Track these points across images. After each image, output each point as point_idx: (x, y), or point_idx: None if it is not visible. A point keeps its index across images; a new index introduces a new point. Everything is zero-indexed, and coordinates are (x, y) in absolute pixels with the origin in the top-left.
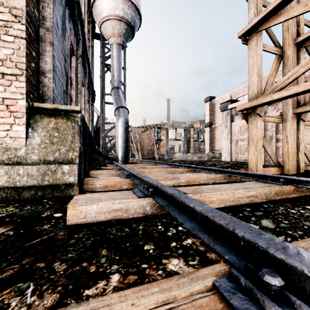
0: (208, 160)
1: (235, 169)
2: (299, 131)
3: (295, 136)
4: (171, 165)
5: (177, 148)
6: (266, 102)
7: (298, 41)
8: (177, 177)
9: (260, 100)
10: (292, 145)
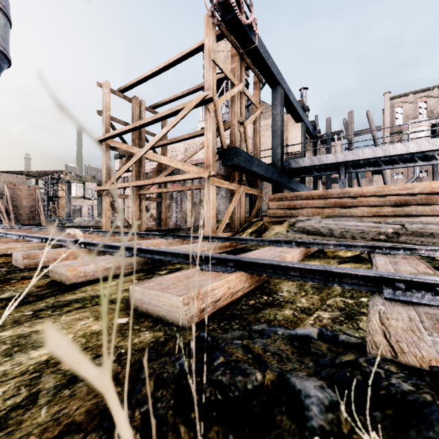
0: None
1: None
2: (142, 205)
3: (139, 208)
4: (43, 229)
5: (86, 210)
6: (106, 189)
7: None
8: (32, 233)
9: (103, 187)
10: (136, 213)
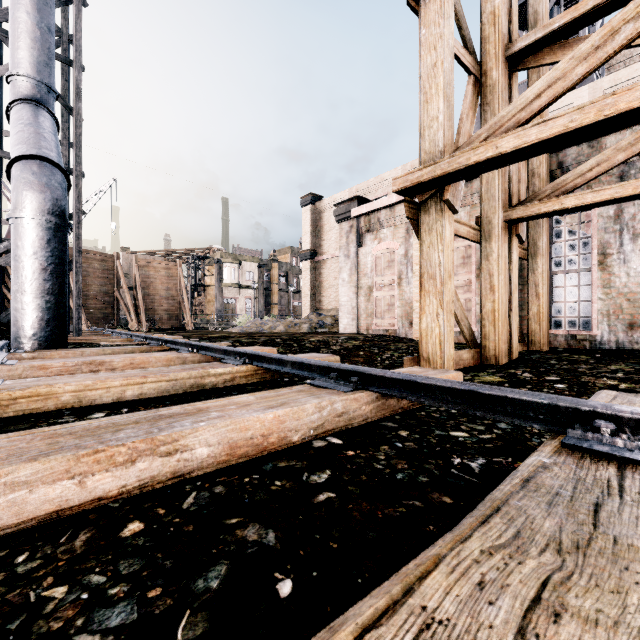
0: (310, 331)
1: (375, 355)
2: (512, 263)
3: (507, 276)
4: (202, 352)
5: (243, 305)
6: (478, 165)
7: (513, 51)
8: (166, 436)
9: (463, 157)
10: (502, 295)
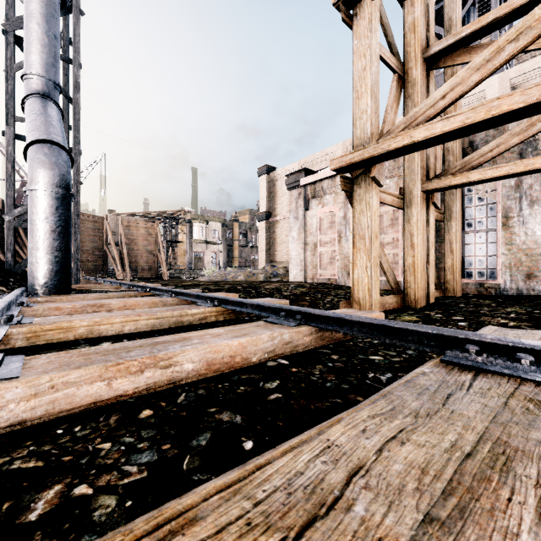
0: (265, 280)
1: (318, 299)
2: (429, 225)
3: (424, 235)
4: (180, 297)
5: (210, 258)
6: (397, 150)
7: (430, 54)
8: (164, 355)
9: (385, 144)
10: (420, 251)
